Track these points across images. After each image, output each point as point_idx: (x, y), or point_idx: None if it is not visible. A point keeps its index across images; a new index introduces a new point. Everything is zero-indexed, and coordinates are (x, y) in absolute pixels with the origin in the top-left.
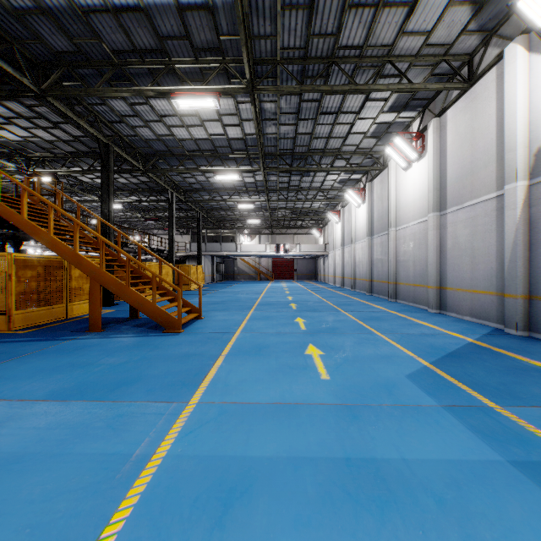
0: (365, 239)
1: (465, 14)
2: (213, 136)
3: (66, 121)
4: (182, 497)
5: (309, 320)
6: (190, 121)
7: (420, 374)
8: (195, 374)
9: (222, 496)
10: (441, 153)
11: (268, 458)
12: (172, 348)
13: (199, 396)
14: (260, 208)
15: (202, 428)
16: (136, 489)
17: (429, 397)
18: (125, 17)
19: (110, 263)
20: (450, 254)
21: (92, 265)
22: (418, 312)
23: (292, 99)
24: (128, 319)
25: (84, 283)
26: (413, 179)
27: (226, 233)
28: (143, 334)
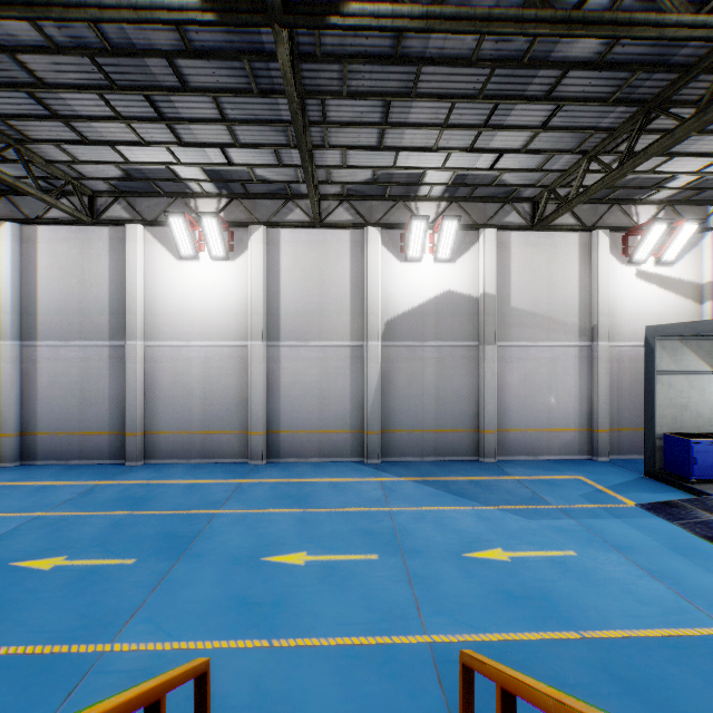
0: None
1: (363, 177)
2: None
3: None
4: None
5: (302, 547)
6: None
7: (520, 514)
8: (676, 649)
9: None
10: (270, 272)
11: None
12: None
13: None
14: None
15: None
16: None
17: (563, 520)
18: None
19: None
20: (288, 393)
21: None
22: (256, 469)
23: (162, 34)
24: None
25: None
26: (204, 280)
27: None
28: None
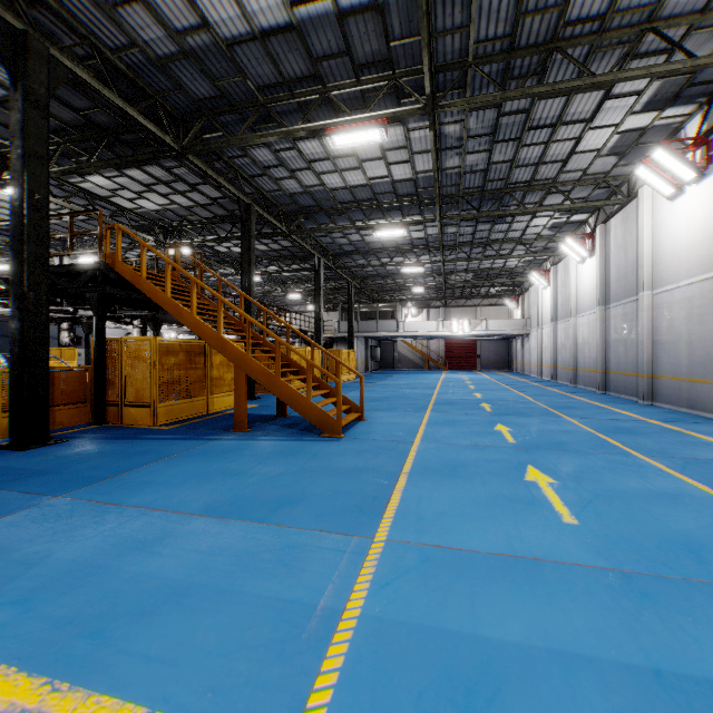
0: (594, 310)
1: None
2: (373, 180)
3: (204, 181)
4: (397, 687)
5: (517, 429)
6: (345, 163)
7: None
8: (373, 497)
9: (458, 698)
10: None
11: (514, 645)
12: (336, 459)
13: (385, 530)
14: (431, 272)
15: (401, 579)
16: (332, 661)
17: None
18: (274, 41)
19: (255, 348)
20: None
21: (237, 350)
22: (700, 423)
23: (487, 114)
24: (274, 417)
25: (225, 372)
26: (687, 212)
27: (384, 308)
28: (296, 437)
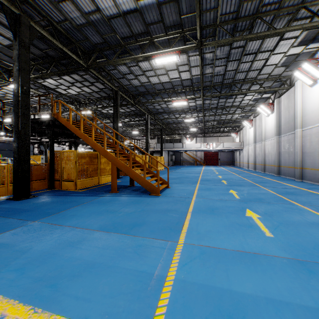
0: (273, 138)
1: None
2: (172, 79)
3: (97, 81)
4: (195, 314)
5: (240, 192)
6: (160, 72)
7: None
8: (176, 223)
9: None
10: None
11: (249, 295)
12: (157, 205)
13: (183, 238)
14: (197, 121)
15: (192, 262)
16: (163, 301)
17: None
18: (129, 17)
19: (120, 155)
20: None
21: (112, 156)
22: None
23: (225, 48)
24: (128, 186)
25: (106, 166)
26: (318, 92)
27: (176, 137)
28: (139, 195)
